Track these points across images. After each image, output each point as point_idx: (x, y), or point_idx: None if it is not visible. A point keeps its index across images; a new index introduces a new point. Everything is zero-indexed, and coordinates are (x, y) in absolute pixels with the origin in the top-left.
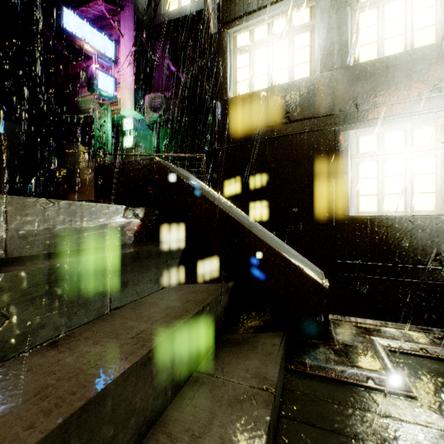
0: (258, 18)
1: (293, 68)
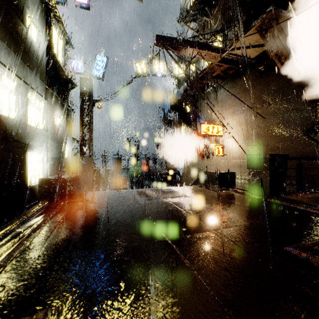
0: (0, 67)
1: (10, 109)
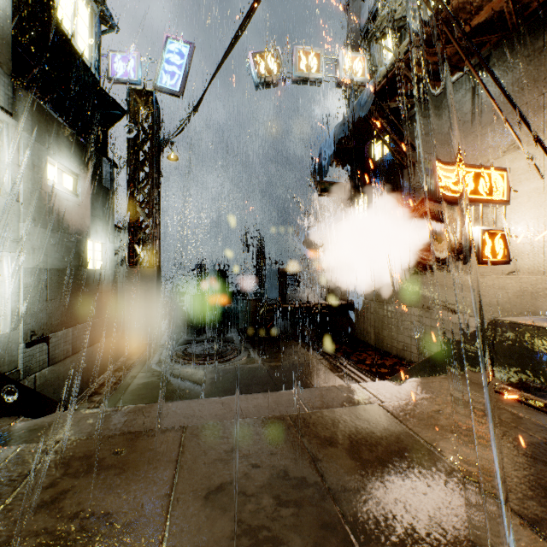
0: None
1: None
